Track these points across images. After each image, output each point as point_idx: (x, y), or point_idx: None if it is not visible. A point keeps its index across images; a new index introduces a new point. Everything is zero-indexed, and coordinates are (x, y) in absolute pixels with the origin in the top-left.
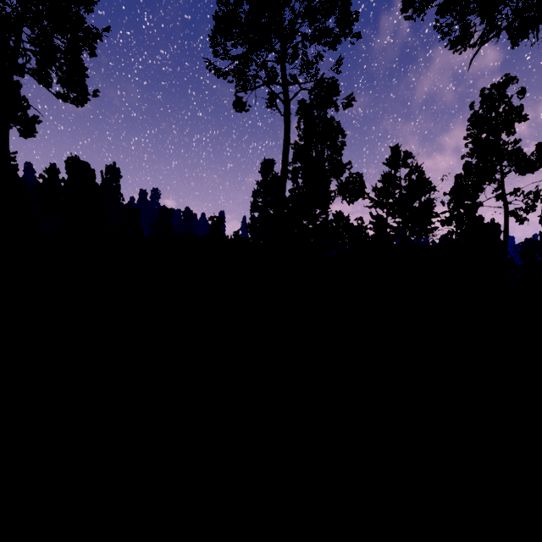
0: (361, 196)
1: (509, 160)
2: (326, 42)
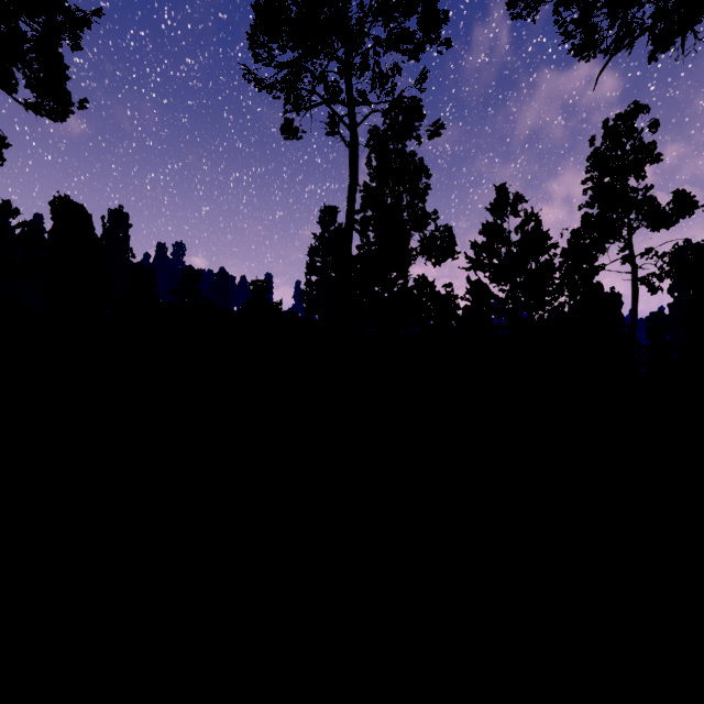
0: (450, 256)
1: (639, 212)
2: (406, 50)
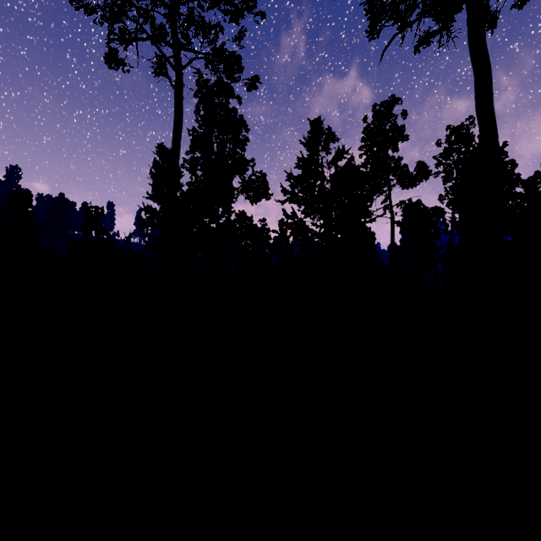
0: (264, 197)
1: (396, 174)
2: (227, 10)
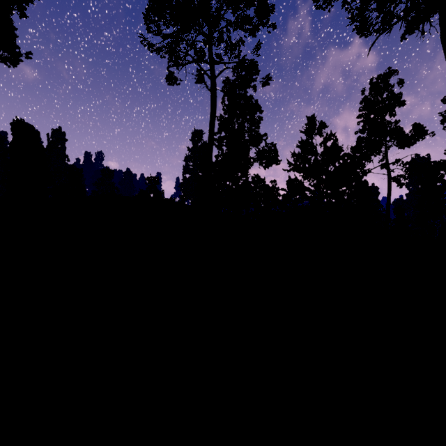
0: (275, 163)
1: (392, 136)
2: (247, 29)
